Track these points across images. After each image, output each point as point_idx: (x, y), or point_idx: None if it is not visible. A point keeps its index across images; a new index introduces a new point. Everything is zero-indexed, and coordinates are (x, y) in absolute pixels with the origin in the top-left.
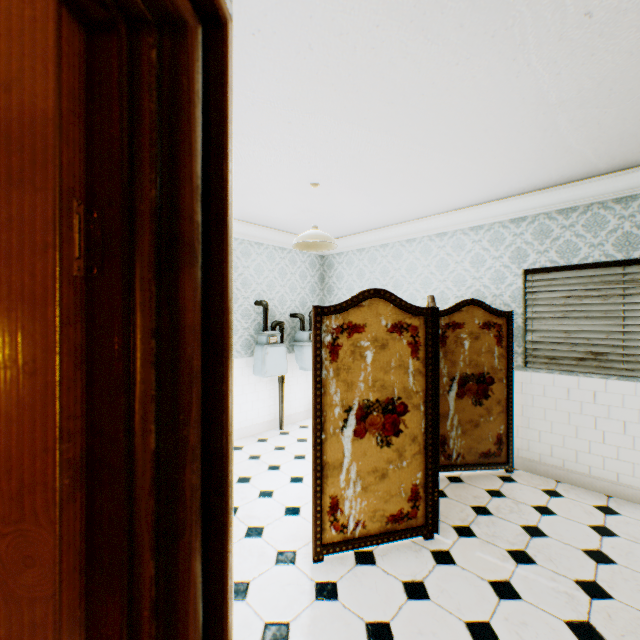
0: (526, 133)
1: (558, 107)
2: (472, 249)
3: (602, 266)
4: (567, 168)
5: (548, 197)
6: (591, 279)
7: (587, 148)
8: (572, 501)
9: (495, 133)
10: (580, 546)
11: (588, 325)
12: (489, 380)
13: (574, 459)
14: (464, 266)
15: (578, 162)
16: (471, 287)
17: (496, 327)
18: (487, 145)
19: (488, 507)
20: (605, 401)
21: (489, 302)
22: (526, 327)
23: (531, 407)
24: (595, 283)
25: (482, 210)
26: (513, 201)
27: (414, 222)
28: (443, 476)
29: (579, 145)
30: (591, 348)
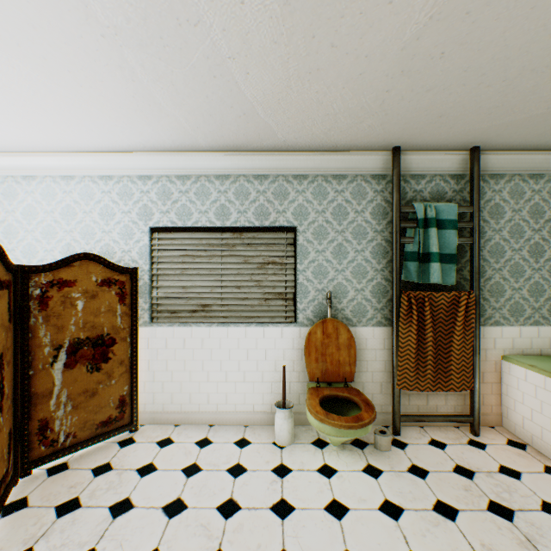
0: (100, 61)
1: (117, 34)
2: (103, 200)
3: (208, 231)
4: (174, 133)
5: (169, 161)
6: (202, 241)
7: (179, 114)
8: (180, 444)
9: (54, 39)
10: (163, 503)
11: (200, 281)
12: (111, 341)
13: (190, 401)
14: (95, 217)
15: (180, 129)
16: (102, 241)
17: (120, 284)
18: (56, 58)
19: (82, 496)
20: (210, 345)
21: (120, 258)
22: (153, 283)
23: (157, 360)
24: (205, 245)
25: (111, 159)
26: (139, 157)
27: (31, 155)
28: (43, 470)
29: (170, 107)
30: (202, 301)
